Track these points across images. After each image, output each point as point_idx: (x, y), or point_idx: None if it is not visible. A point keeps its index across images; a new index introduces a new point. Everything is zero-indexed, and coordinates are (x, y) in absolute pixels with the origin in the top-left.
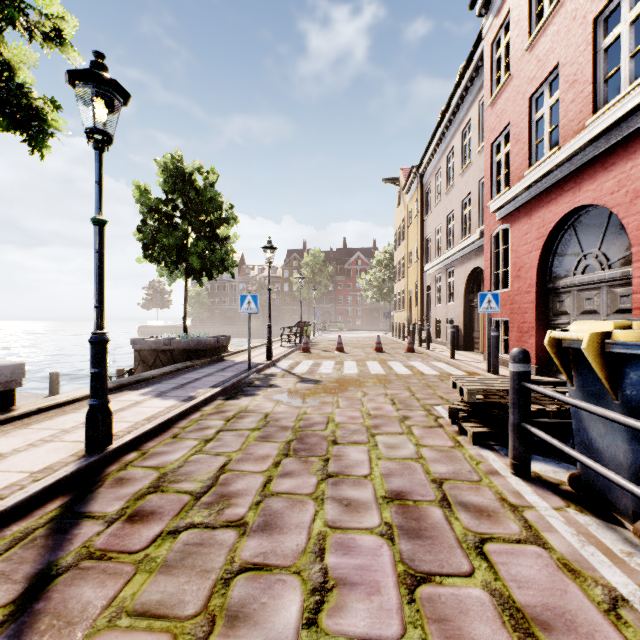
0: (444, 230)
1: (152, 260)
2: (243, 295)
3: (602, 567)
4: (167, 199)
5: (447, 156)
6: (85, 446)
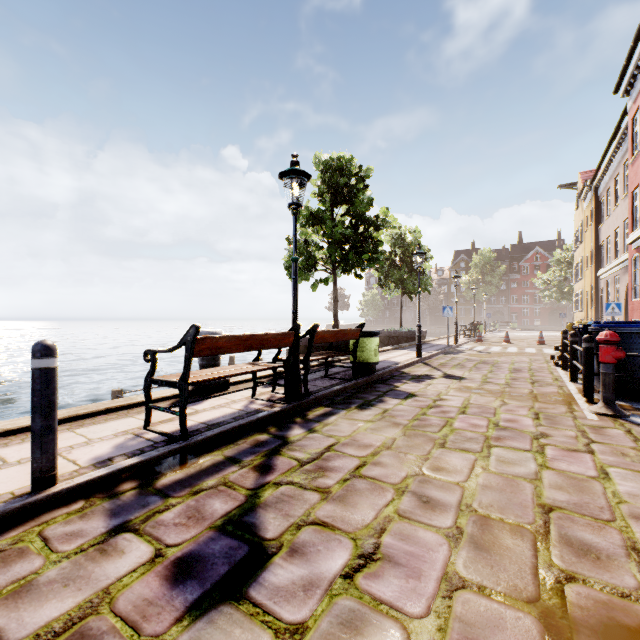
0: (612, 242)
1: (382, 286)
2: (444, 307)
3: (562, 375)
4: (391, 251)
5: (614, 179)
6: (416, 356)
